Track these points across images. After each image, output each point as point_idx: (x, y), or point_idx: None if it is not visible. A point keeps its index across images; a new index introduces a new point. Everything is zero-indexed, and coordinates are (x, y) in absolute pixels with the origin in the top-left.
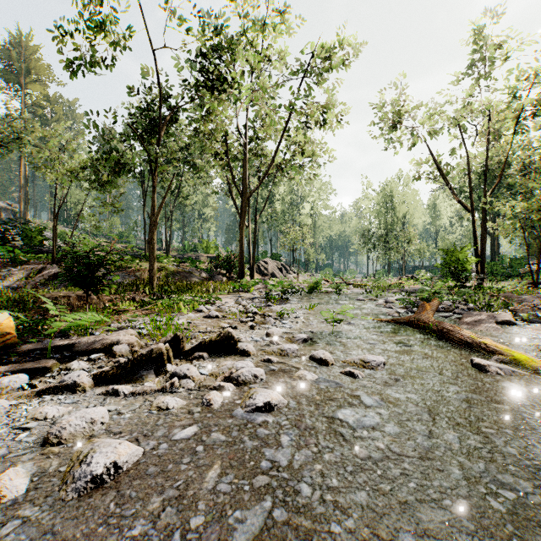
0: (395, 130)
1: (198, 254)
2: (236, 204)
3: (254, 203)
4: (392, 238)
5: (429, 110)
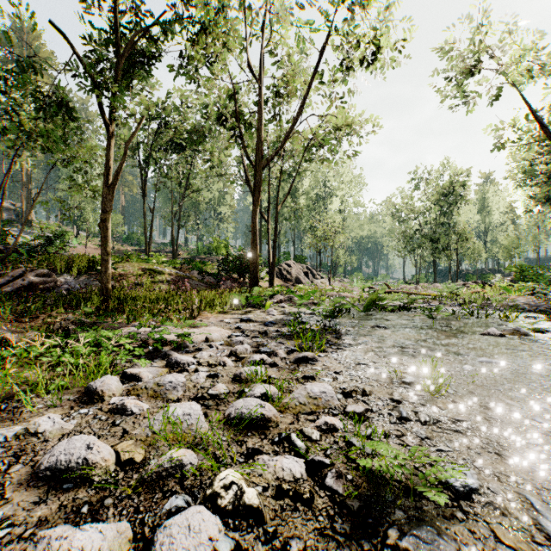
0: (472, 76)
1: (212, 257)
2: (251, 190)
3: (275, 199)
4: (442, 236)
5: (516, 52)
